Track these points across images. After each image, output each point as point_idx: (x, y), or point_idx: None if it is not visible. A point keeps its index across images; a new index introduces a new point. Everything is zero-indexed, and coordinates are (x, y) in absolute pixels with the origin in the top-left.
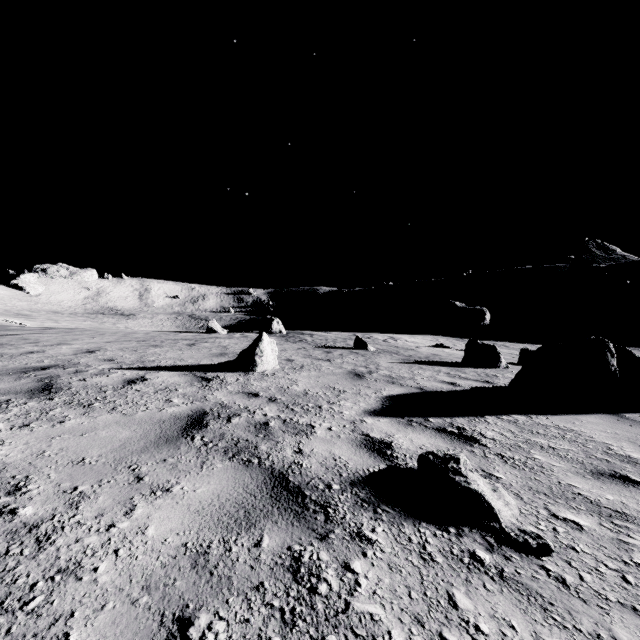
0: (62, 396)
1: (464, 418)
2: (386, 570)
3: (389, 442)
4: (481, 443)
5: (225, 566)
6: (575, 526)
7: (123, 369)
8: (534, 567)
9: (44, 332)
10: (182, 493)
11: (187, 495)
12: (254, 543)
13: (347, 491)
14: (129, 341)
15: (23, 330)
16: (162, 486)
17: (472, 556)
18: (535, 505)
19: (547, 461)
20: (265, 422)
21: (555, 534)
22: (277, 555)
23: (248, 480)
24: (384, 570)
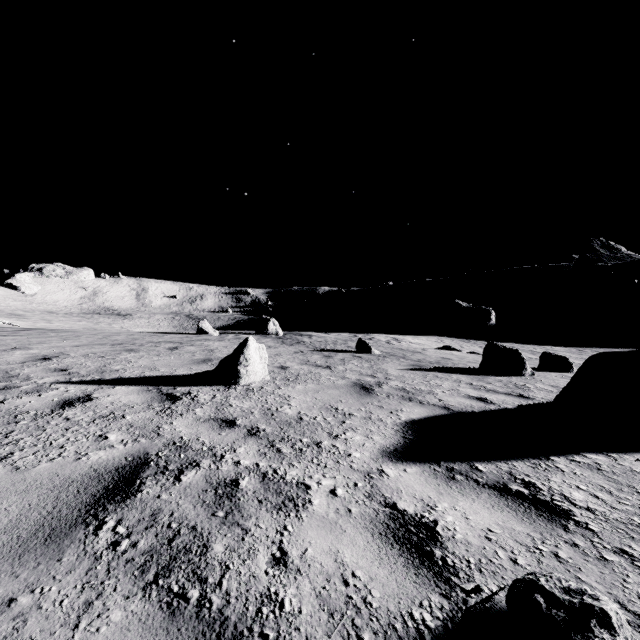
0: None
1: (524, 462)
2: None
3: (432, 524)
4: (577, 521)
5: None
6: None
7: (70, 383)
8: None
9: (13, 334)
10: None
11: None
12: None
13: None
14: (103, 344)
15: None
16: None
17: None
18: None
19: None
20: (234, 480)
21: None
22: None
23: None
24: None
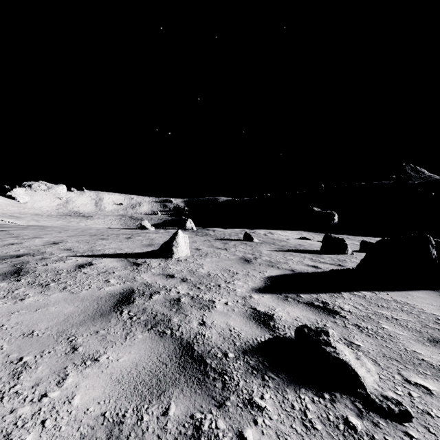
0: (27, 278)
1: (326, 294)
2: (274, 439)
3: (271, 315)
4: (341, 315)
5: (136, 436)
6: (426, 391)
7: (77, 256)
8: (399, 433)
9: (25, 229)
10: (107, 362)
11: (111, 364)
12: (162, 411)
13: (240, 359)
14: (84, 235)
15: (11, 227)
16: (92, 356)
17: (346, 422)
18: (390, 371)
19: (393, 330)
20: (178, 298)
21: (411, 399)
22: (181, 424)
23: (161, 349)
24: (273, 439)
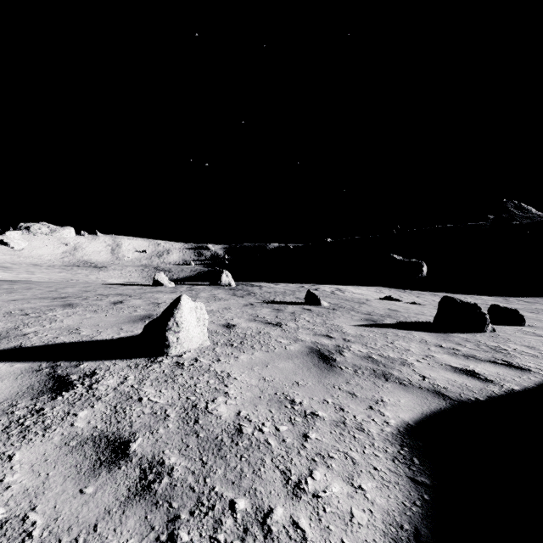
0: None
1: None
2: None
3: None
4: None
5: None
6: None
7: None
8: None
9: None
10: None
11: None
12: None
13: None
14: (44, 298)
15: None
16: None
17: None
18: None
19: None
20: None
21: None
22: None
23: None
24: None
